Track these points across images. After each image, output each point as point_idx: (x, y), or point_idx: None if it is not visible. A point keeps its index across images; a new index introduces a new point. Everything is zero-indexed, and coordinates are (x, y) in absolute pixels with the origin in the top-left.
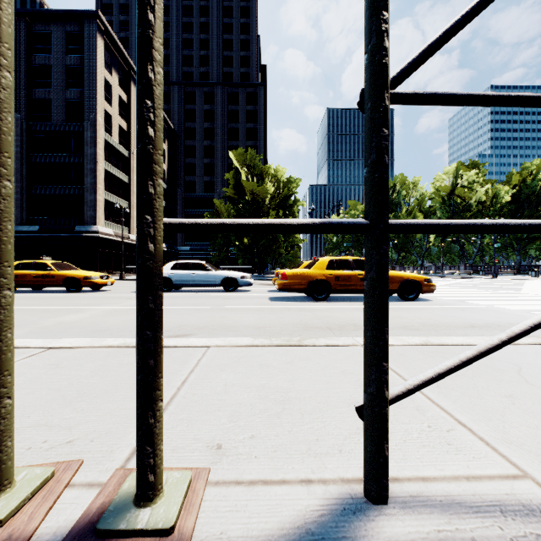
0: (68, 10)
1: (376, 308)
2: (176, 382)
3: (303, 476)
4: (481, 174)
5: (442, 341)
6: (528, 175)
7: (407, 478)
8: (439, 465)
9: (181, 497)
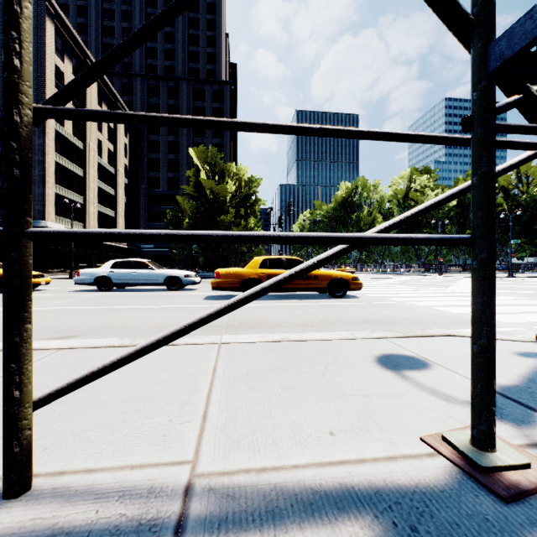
0: None
1: (5, 312)
2: None
3: None
4: (432, 179)
5: (300, 337)
6: None
7: (76, 471)
8: (125, 456)
9: None
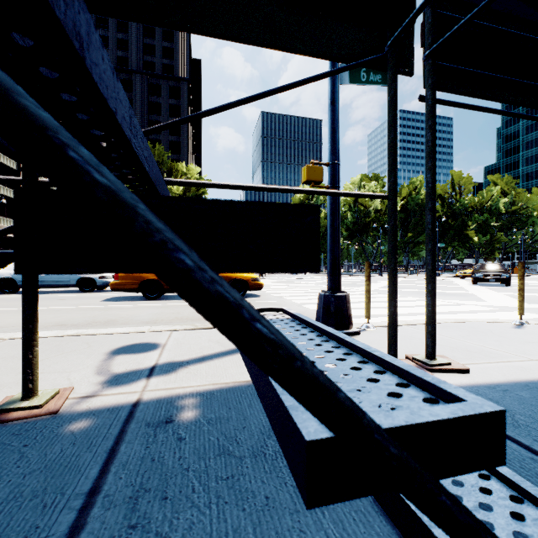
0: None
1: None
2: None
3: None
4: (379, 186)
5: (93, 332)
6: (414, 189)
7: None
8: None
9: None
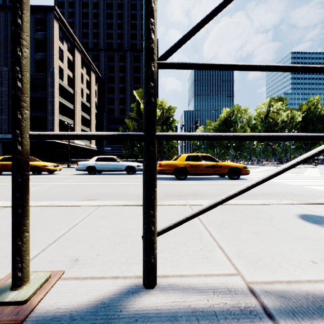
0: (37, 5)
1: (147, 181)
2: (70, 225)
3: (115, 275)
4: (284, 104)
5: (236, 202)
6: (312, 105)
7: (172, 275)
8: (194, 269)
9: (38, 285)
